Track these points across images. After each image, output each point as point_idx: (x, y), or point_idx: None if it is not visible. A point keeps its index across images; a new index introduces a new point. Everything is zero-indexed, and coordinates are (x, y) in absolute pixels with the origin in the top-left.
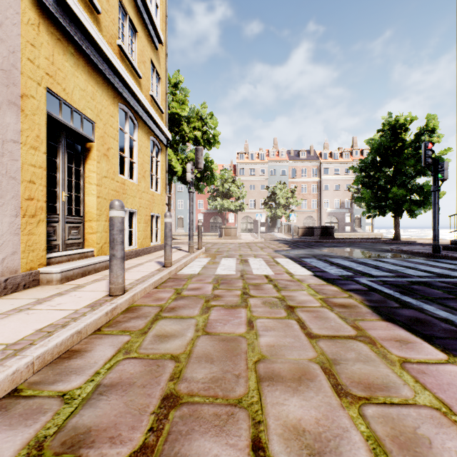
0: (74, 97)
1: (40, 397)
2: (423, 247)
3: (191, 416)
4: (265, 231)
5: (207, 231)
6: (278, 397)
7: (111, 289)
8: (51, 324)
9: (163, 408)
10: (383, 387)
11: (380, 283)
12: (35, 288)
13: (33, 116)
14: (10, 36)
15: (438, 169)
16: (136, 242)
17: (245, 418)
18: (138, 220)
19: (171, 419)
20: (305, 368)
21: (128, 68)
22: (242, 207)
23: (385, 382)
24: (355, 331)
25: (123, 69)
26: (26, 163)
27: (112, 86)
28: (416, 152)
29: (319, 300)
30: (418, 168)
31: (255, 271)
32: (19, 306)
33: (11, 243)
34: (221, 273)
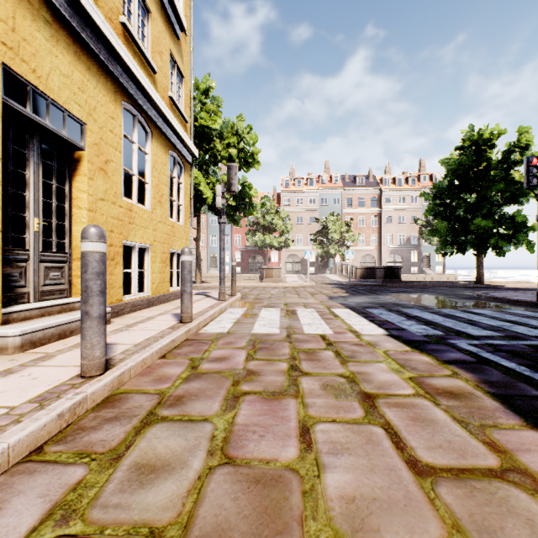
0: (51, 84)
1: None
2: (519, 293)
3: None
4: (314, 272)
5: (245, 272)
6: None
7: (82, 366)
8: None
9: None
10: None
11: (489, 348)
12: None
13: None
14: None
15: None
16: (148, 287)
17: None
18: (151, 258)
19: None
20: None
21: (137, 57)
22: (287, 243)
23: None
24: (496, 456)
25: (127, 54)
26: None
27: (112, 76)
28: (506, 173)
29: (409, 381)
30: (507, 194)
31: (307, 329)
32: None
33: None
34: (259, 332)
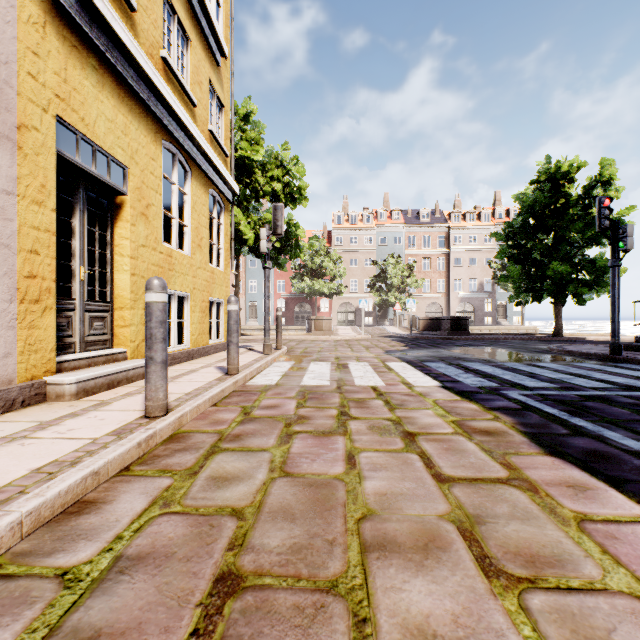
0: (97, 130)
1: (27, 577)
2: (596, 346)
3: (259, 610)
4: (371, 324)
5: (290, 324)
6: (394, 577)
7: (147, 408)
8: (55, 461)
9: (215, 597)
10: (553, 561)
11: (539, 398)
12: (38, 406)
13: (37, 156)
14: (1, 40)
15: (618, 235)
16: (188, 339)
17: (343, 613)
18: (191, 307)
19: (227, 615)
20: (433, 530)
21: (177, 92)
22: (339, 290)
23: (557, 553)
24: (507, 471)
25: (169, 92)
26: (26, 224)
27: (153, 115)
28: (586, 212)
29: (451, 423)
30: (589, 235)
31: (358, 381)
32: (12, 433)
33: (3, 341)
34: (308, 384)
